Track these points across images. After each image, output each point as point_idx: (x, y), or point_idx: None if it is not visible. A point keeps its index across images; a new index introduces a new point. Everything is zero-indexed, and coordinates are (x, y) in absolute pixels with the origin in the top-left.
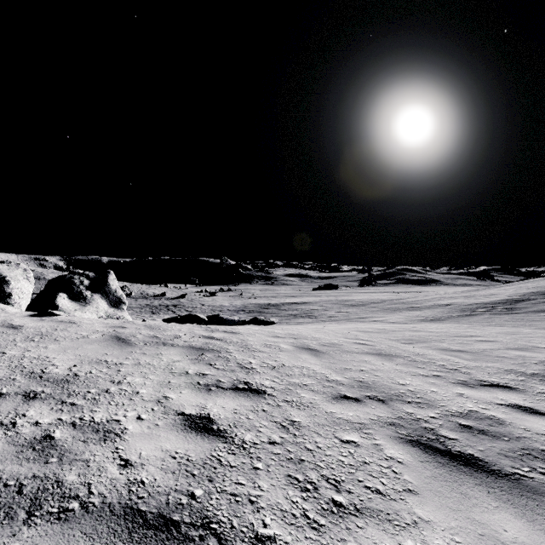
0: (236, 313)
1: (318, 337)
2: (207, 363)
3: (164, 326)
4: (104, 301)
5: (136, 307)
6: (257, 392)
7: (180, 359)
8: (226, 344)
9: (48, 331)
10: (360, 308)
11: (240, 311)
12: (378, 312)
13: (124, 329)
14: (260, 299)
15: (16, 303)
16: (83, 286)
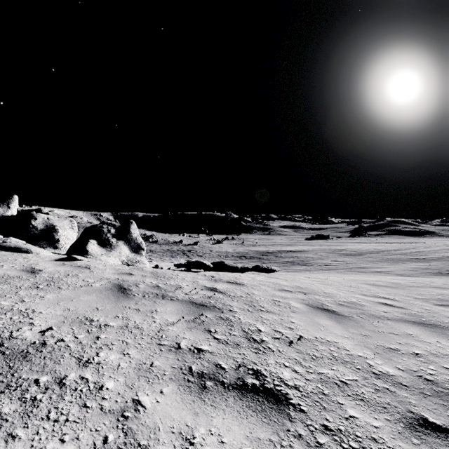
0: (238, 259)
1: (331, 293)
2: (205, 328)
3: (169, 274)
4: (126, 247)
5: (160, 252)
6: (275, 400)
7: (174, 321)
8: (230, 299)
9: (59, 277)
10: (357, 258)
11: (242, 257)
12: (378, 263)
13: (130, 277)
14: (259, 247)
15: (63, 247)
16: (109, 234)
